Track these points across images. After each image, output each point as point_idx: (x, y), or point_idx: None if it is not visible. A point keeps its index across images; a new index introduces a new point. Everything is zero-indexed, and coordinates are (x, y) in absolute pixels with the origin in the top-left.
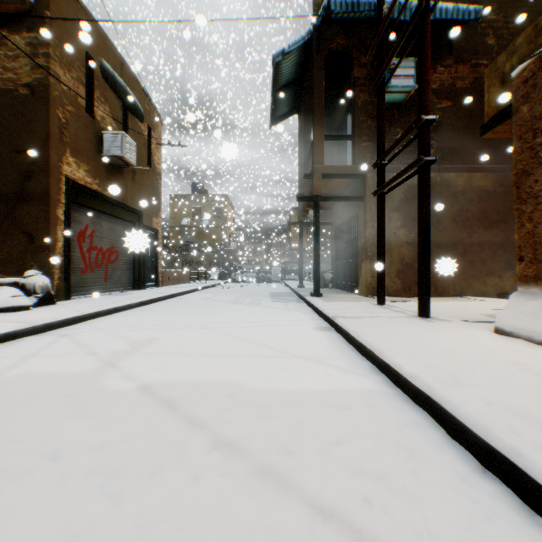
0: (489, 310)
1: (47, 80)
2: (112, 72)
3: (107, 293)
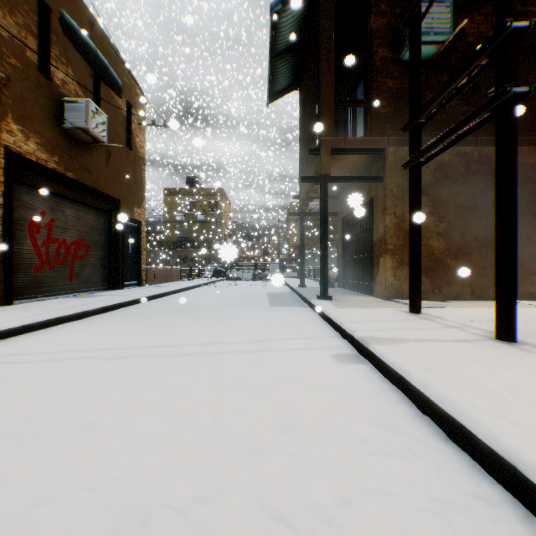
0: None
1: None
2: (77, 29)
3: (72, 295)
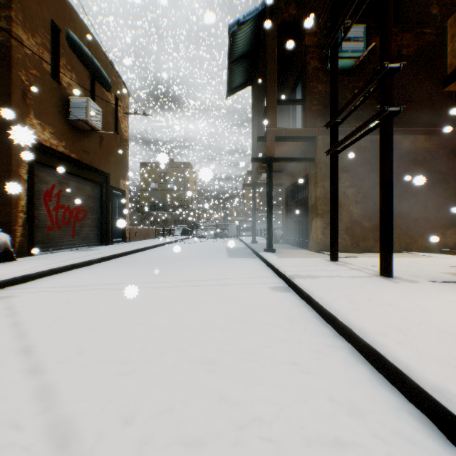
0: (446, 267)
1: (9, 42)
2: (78, 42)
3: (74, 249)
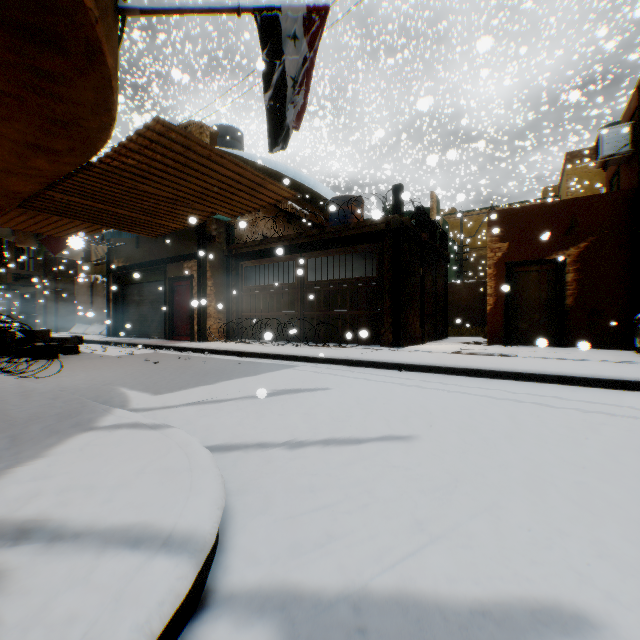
0: None
1: None
2: None
3: None
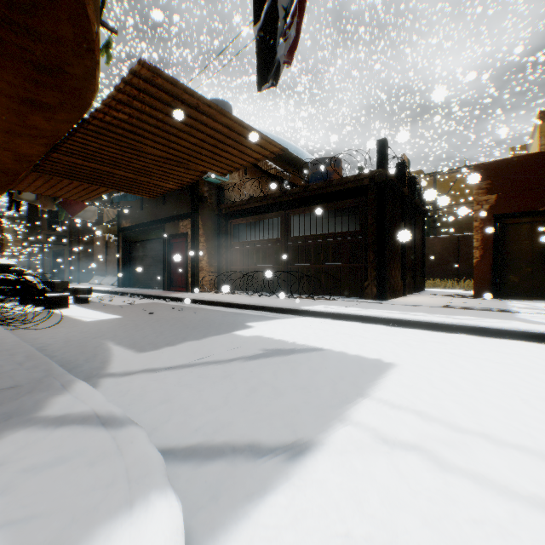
0: None
1: None
2: None
3: None
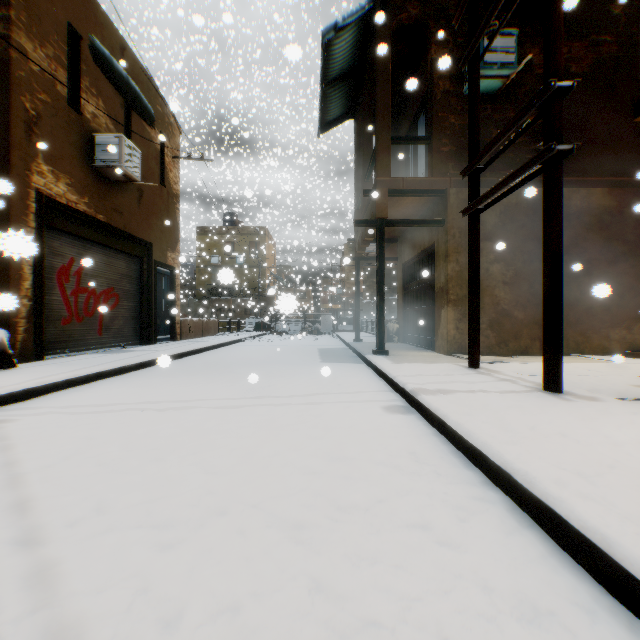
0: (636, 378)
1: (7, 54)
2: (108, 56)
3: (102, 350)
